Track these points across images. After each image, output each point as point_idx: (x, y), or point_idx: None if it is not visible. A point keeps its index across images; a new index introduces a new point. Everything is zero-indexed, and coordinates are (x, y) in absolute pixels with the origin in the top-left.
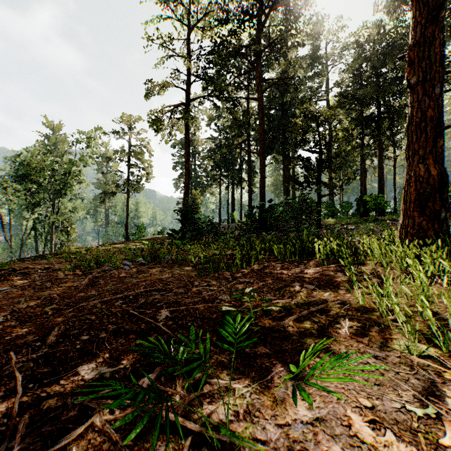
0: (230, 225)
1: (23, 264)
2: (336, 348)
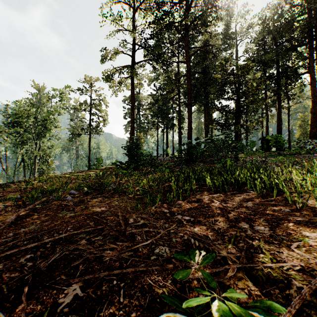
0: (165, 158)
1: None
2: None
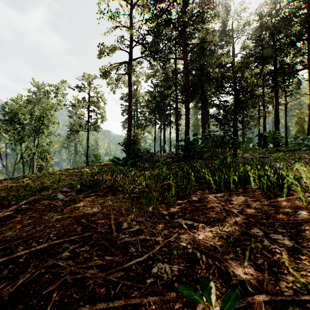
0: (162, 155)
1: None
2: None
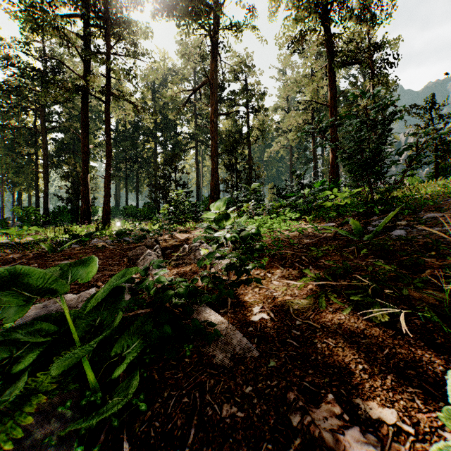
0: (16, 223)
1: None
2: None
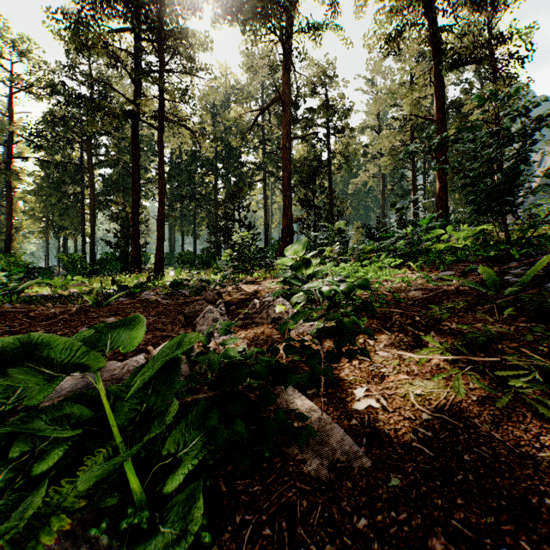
0: (60, 272)
1: None
2: None
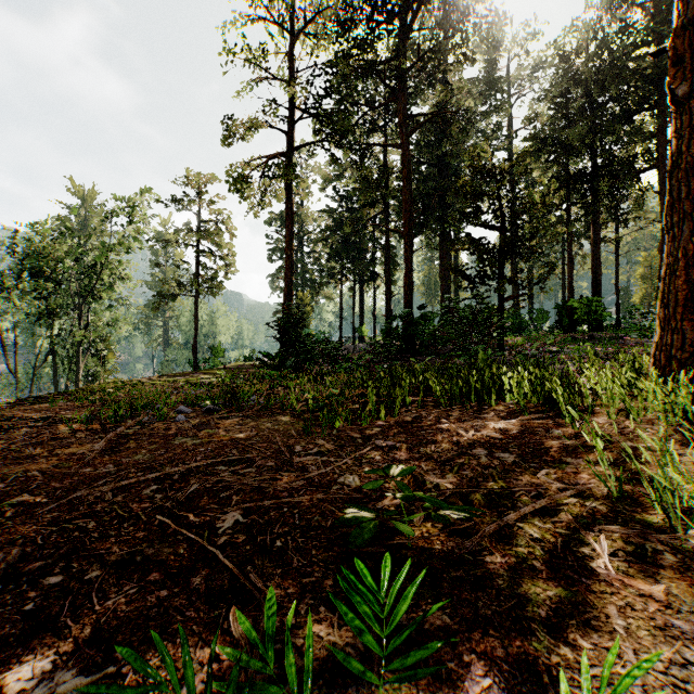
0: (356, 347)
1: (11, 411)
2: (599, 614)
